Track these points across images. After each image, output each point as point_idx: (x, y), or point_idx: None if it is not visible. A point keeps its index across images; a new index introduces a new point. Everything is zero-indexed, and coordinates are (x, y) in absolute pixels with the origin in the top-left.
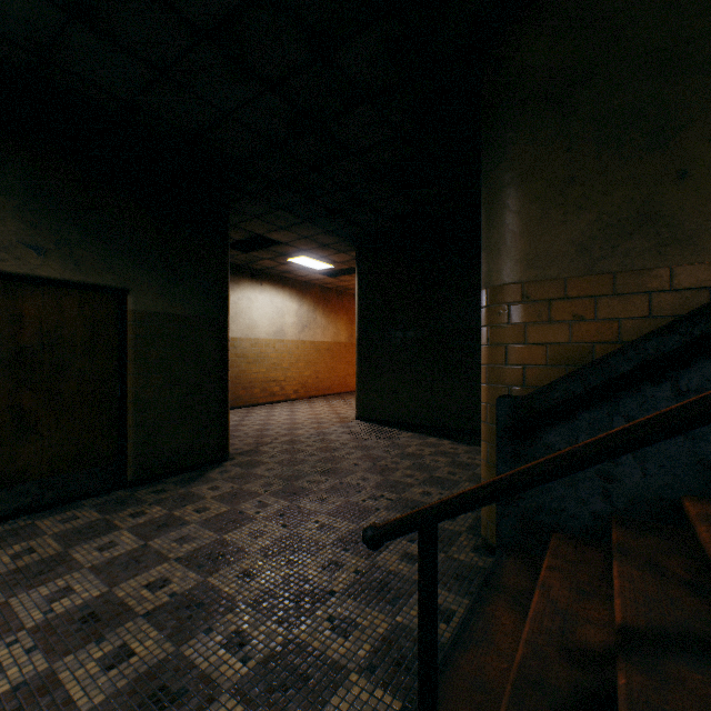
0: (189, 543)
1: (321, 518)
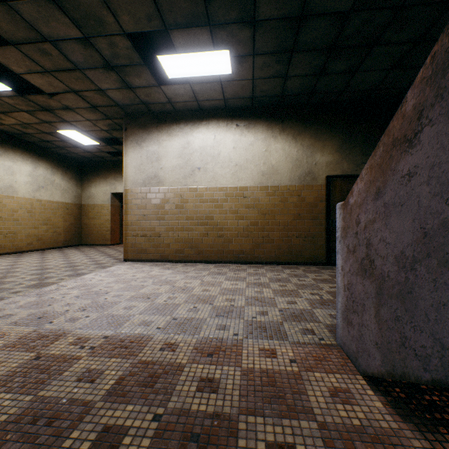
0: None
1: None
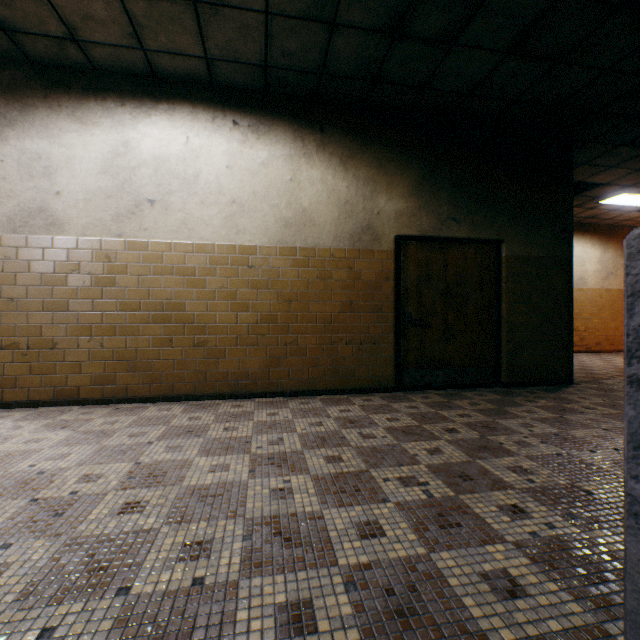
0: (602, 423)
1: None
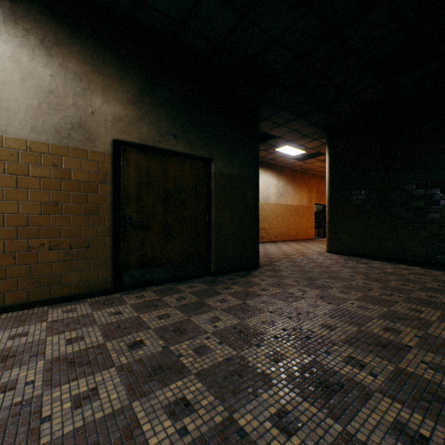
0: (271, 305)
1: (354, 302)
